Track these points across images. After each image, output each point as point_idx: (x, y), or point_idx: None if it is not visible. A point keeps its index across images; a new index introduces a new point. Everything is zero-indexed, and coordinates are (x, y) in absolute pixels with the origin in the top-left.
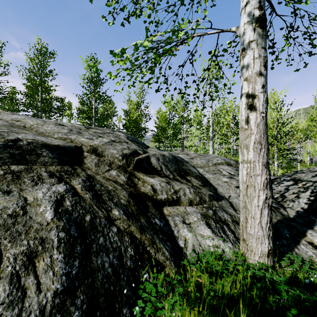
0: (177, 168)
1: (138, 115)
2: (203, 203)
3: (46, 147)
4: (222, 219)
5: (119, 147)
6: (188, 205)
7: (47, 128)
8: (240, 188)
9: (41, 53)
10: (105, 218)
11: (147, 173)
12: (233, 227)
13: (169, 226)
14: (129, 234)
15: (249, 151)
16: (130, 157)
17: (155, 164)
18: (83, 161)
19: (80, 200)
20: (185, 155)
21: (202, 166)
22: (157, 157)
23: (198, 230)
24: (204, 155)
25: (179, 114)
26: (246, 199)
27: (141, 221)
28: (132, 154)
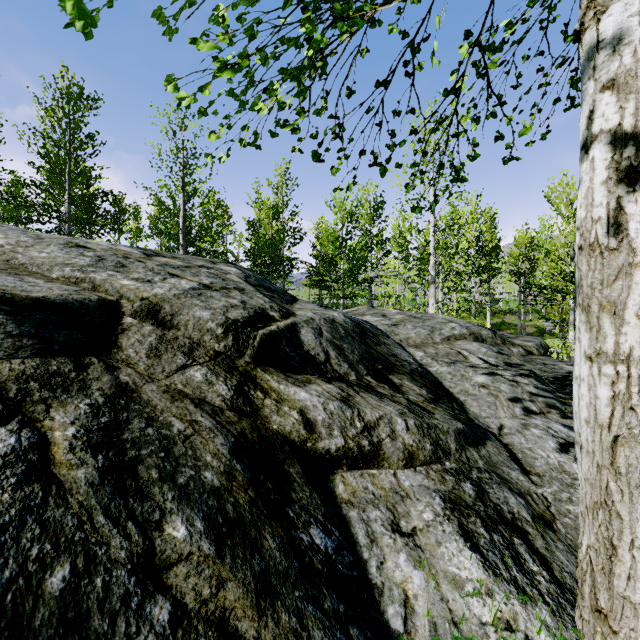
0: (365, 354)
1: (276, 231)
2: (443, 459)
3: (2, 306)
4: (504, 515)
5: (218, 302)
6: (403, 465)
7: (40, 253)
8: (581, 440)
9: (70, 98)
10: (131, 563)
11: (290, 369)
12: (541, 541)
13: (352, 543)
14: (216, 627)
15: (623, 322)
16: (244, 329)
17: (311, 345)
18: (116, 341)
19: (48, 498)
20: (379, 318)
21: (419, 344)
22: (317, 326)
23: (440, 557)
24: (421, 318)
25: (361, 228)
26: (611, 481)
27: (264, 550)
28: (250, 322)
